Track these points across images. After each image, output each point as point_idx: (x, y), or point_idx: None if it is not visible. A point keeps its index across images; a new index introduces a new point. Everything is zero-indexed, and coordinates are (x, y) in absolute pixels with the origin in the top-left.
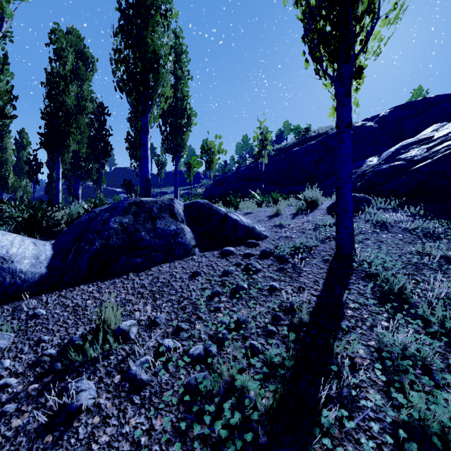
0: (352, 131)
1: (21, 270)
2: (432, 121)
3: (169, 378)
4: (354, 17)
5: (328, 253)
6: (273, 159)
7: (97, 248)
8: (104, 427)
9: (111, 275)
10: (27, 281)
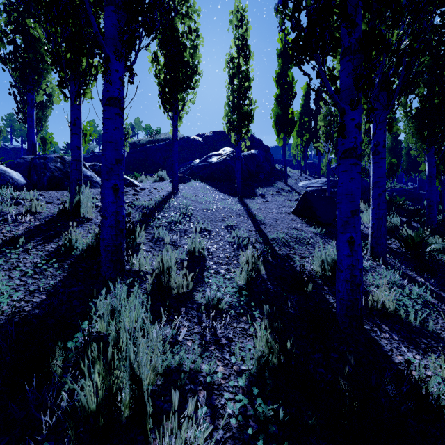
0: (188, 141)
1: (15, 178)
2: (229, 145)
3: None
4: (178, 99)
5: (169, 191)
6: (131, 150)
7: (49, 176)
8: None
9: (63, 190)
10: (19, 184)
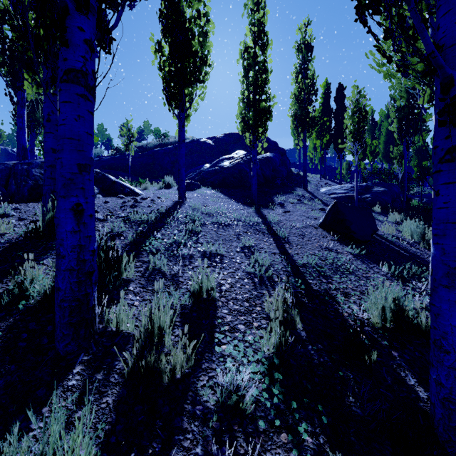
0: (198, 144)
1: None
2: (242, 148)
3: (115, 220)
4: (185, 94)
5: (175, 200)
6: (137, 154)
7: (32, 185)
8: (98, 225)
9: None
10: None
